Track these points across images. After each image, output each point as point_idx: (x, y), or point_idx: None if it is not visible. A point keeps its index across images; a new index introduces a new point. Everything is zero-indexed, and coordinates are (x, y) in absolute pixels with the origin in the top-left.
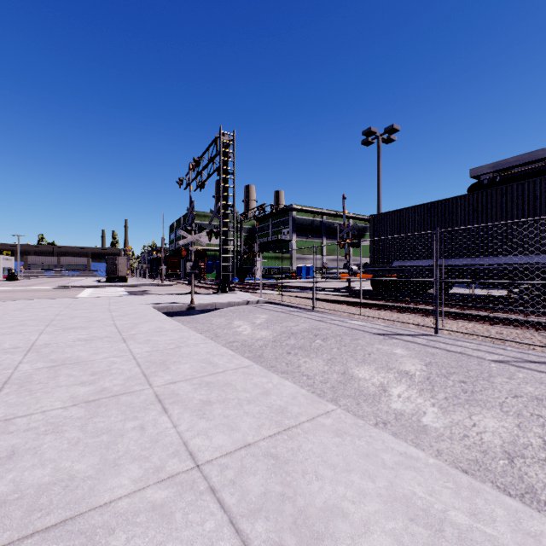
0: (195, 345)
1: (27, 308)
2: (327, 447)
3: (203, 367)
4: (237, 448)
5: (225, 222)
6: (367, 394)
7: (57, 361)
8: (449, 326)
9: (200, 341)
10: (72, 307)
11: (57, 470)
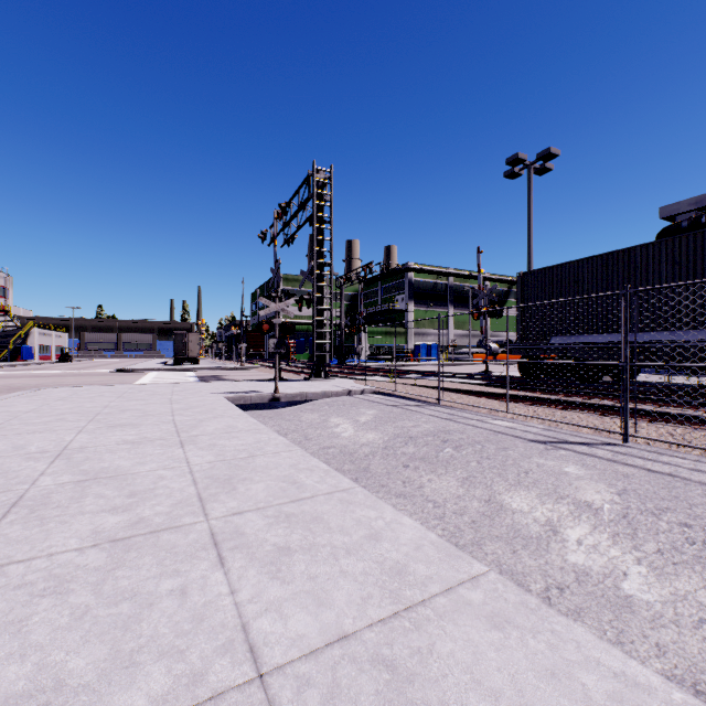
0: (275, 454)
1: (72, 397)
2: (479, 650)
3: (283, 488)
4: (327, 642)
5: (320, 286)
6: (527, 536)
7: (89, 473)
8: (644, 431)
9: (282, 448)
10: (126, 397)
11: (41, 668)
